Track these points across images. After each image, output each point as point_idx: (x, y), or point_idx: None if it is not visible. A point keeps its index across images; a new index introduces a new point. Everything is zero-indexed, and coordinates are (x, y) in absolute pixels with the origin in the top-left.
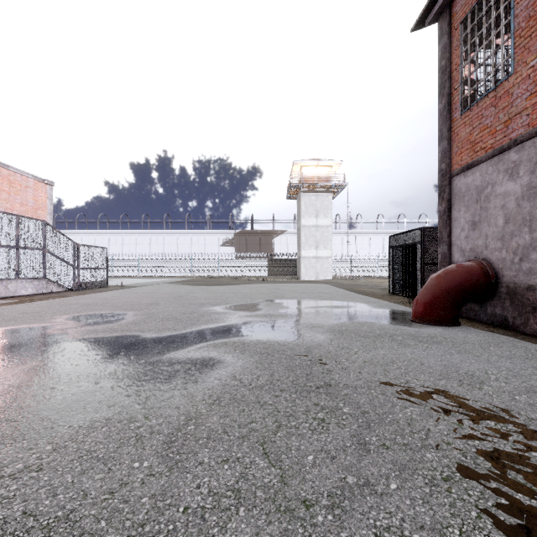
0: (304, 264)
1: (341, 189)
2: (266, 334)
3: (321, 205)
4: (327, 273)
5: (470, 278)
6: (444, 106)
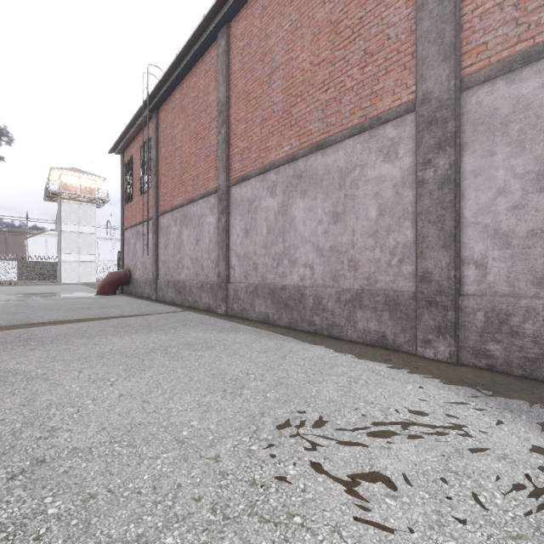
0: (64, 268)
1: (105, 201)
2: (5, 302)
3: (84, 214)
4: (91, 276)
5: (119, 276)
6: (122, 197)
